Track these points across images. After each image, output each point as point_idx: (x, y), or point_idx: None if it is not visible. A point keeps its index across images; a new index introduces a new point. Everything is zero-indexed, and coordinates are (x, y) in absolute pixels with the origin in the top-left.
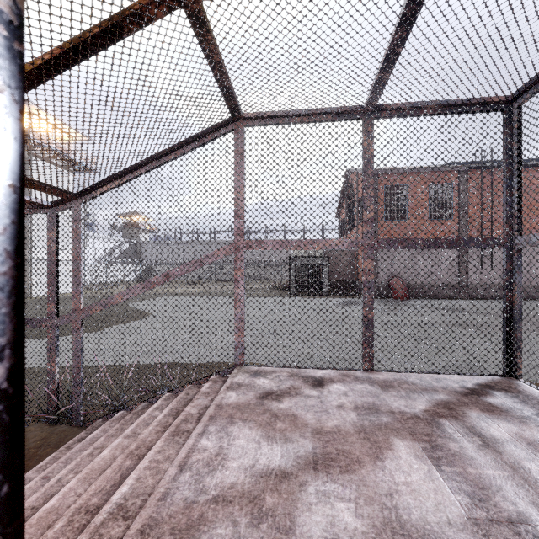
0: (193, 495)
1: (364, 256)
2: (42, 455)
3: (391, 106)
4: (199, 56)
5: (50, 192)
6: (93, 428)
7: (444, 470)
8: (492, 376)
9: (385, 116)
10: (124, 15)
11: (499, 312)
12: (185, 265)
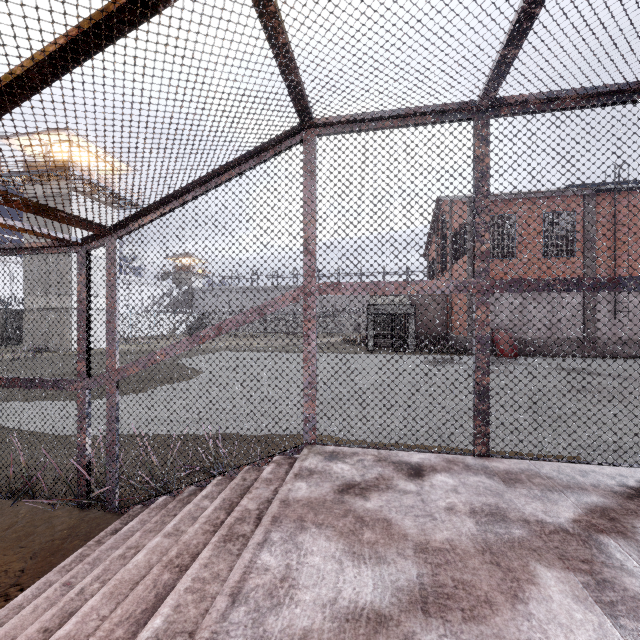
0: None
1: (476, 302)
2: (68, 549)
3: (515, 99)
4: (258, 36)
5: (78, 225)
6: (129, 516)
7: (625, 625)
8: None
9: (506, 114)
10: None
11: None
12: (242, 315)
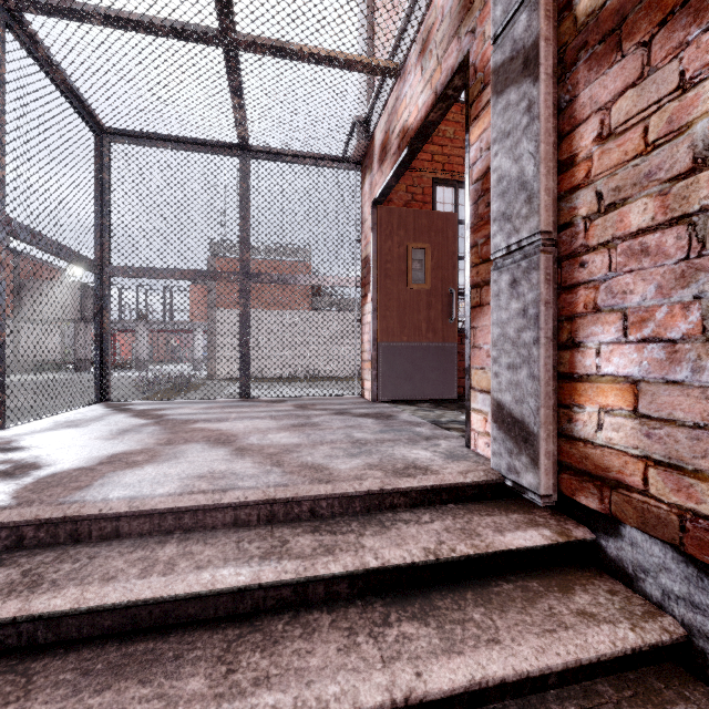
0: (276, 474)
1: None
2: None
3: (36, 32)
4: None
5: None
6: None
7: (233, 420)
8: (94, 404)
9: (19, 33)
10: None
11: None
12: None
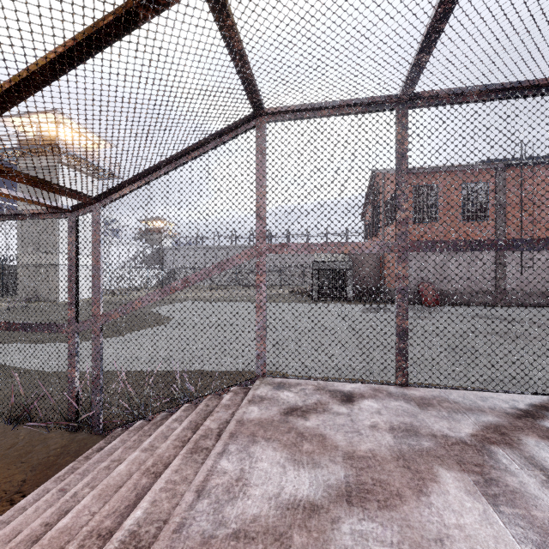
0: (211, 528)
1: (398, 260)
2: (61, 463)
3: (428, 94)
4: (218, 44)
5: (69, 195)
6: (112, 437)
7: (503, 511)
8: (547, 395)
9: (421, 105)
10: (138, 0)
11: (543, 320)
12: (205, 270)
